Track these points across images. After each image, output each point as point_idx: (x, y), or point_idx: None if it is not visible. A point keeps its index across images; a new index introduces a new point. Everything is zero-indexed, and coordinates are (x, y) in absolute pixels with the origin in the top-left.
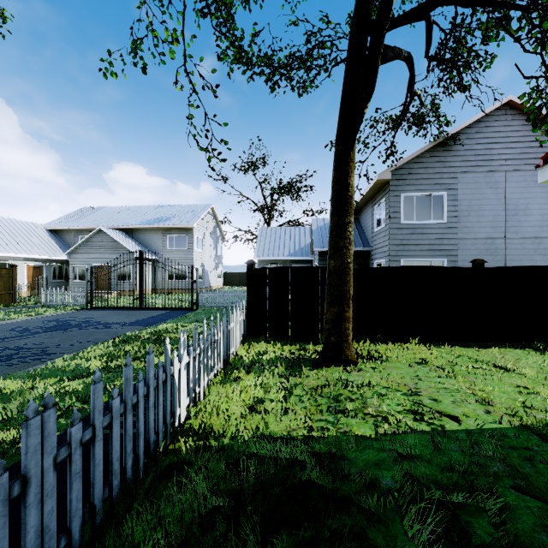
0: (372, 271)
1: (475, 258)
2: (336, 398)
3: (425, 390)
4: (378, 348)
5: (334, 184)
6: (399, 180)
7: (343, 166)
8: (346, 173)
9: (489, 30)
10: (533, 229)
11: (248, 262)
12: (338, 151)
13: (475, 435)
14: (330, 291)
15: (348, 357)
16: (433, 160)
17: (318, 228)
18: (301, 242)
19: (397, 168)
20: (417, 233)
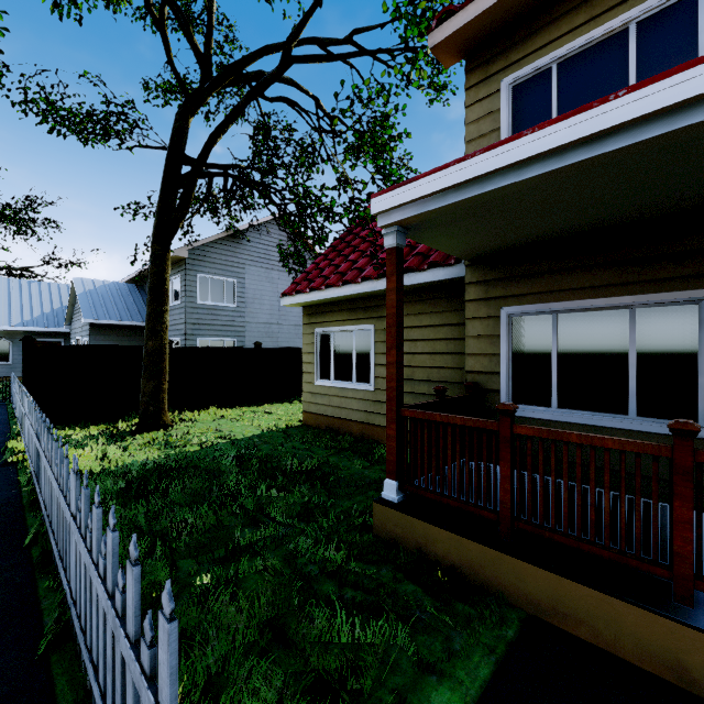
0: (178, 350)
1: (259, 339)
2: (167, 443)
3: (226, 429)
4: (188, 413)
5: (152, 276)
6: (195, 260)
7: (162, 264)
8: (164, 270)
9: (265, 177)
10: (295, 318)
11: (26, 339)
12: (157, 249)
13: (252, 437)
14: (149, 368)
15: (165, 422)
16: (226, 248)
17: (87, 292)
18: (45, 306)
19: (194, 248)
20: (212, 314)
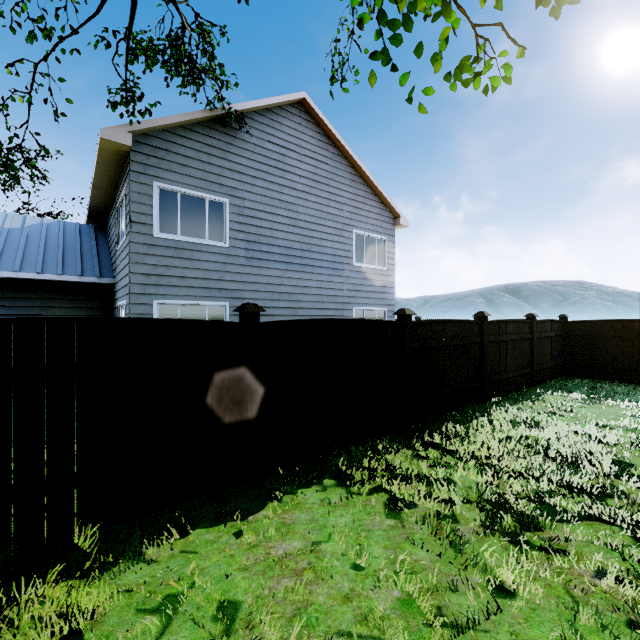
0: None
1: (267, 303)
2: None
3: None
4: None
5: None
6: (150, 156)
7: None
8: None
9: None
10: (326, 270)
11: None
12: None
13: None
14: None
15: None
16: (210, 142)
17: (3, 230)
18: None
19: (146, 132)
20: (183, 257)
